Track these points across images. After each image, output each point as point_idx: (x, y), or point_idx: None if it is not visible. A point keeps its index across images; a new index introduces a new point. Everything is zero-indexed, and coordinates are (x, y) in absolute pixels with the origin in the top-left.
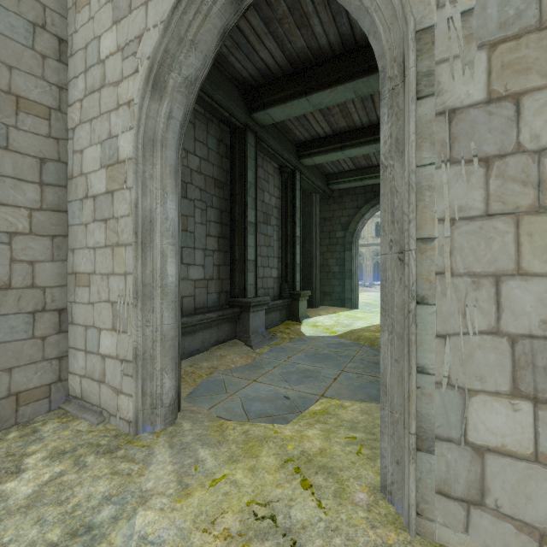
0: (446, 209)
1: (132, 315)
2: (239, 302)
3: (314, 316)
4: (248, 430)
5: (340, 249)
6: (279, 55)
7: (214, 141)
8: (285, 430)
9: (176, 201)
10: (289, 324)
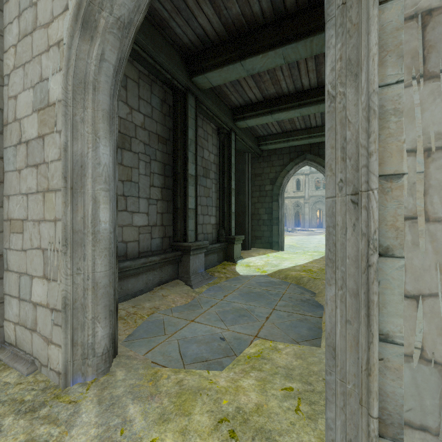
0: (419, 138)
1: (61, 263)
2: (181, 246)
3: (247, 257)
4: (182, 379)
5: (269, 200)
6: (216, 22)
7: (158, 101)
8: (220, 378)
9: (110, 147)
10: (225, 264)
